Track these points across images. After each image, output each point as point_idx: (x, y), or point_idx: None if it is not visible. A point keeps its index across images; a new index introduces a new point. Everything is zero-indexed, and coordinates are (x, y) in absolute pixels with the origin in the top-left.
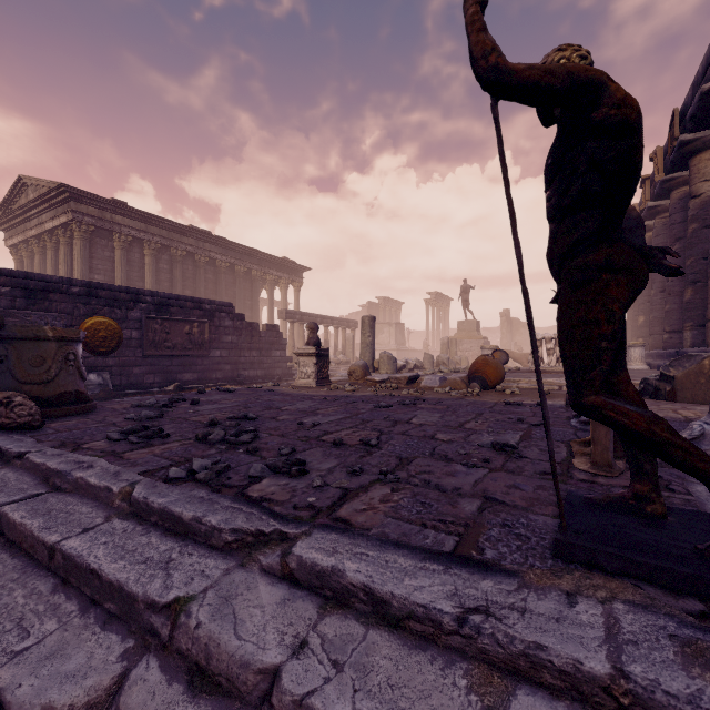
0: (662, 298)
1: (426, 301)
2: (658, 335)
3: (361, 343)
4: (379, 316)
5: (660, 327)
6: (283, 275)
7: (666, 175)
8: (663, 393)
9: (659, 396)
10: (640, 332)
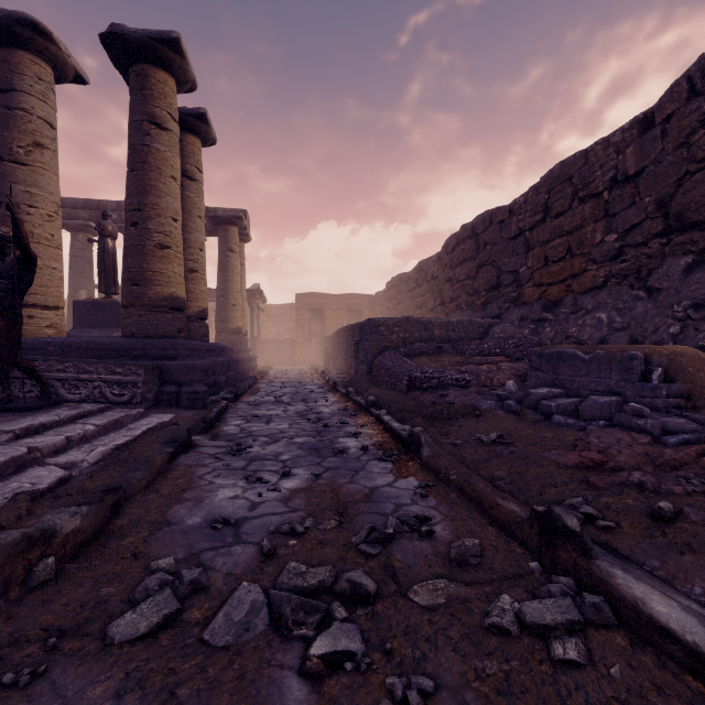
0: None
1: None
2: None
3: None
4: None
5: None
6: None
7: None
8: None
9: None
10: None
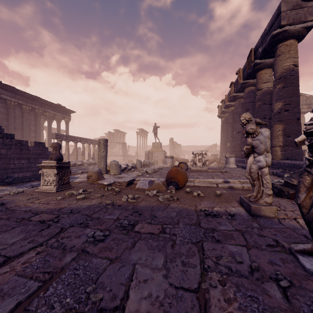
0: (238, 136)
1: (137, 132)
2: (237, 151)
3: (98, 155)
4: (114, 139)
5: (238, 148)
6: (57, 114)
7: (243, 81)
8: (287, 194)
9: (283, 195)
10: (228, 149)
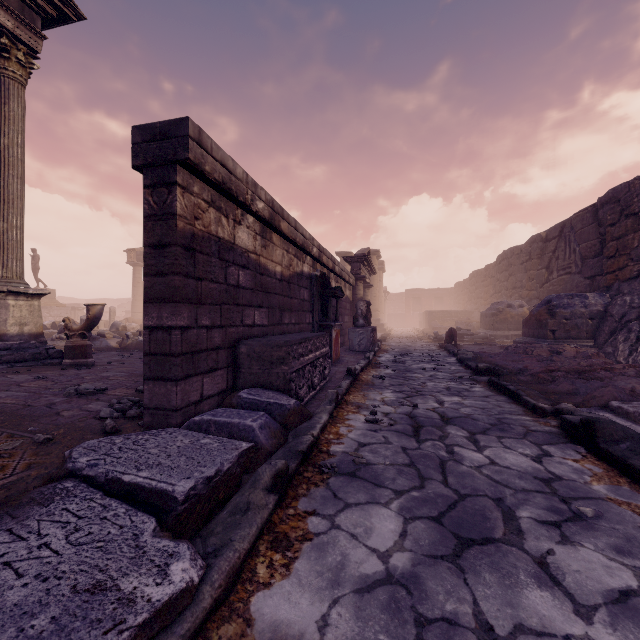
0: None
1: None
2: None
3: None
4: None
5: None
6: None
7: None
8: None
9: None
10: None
